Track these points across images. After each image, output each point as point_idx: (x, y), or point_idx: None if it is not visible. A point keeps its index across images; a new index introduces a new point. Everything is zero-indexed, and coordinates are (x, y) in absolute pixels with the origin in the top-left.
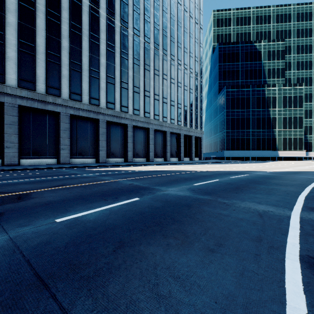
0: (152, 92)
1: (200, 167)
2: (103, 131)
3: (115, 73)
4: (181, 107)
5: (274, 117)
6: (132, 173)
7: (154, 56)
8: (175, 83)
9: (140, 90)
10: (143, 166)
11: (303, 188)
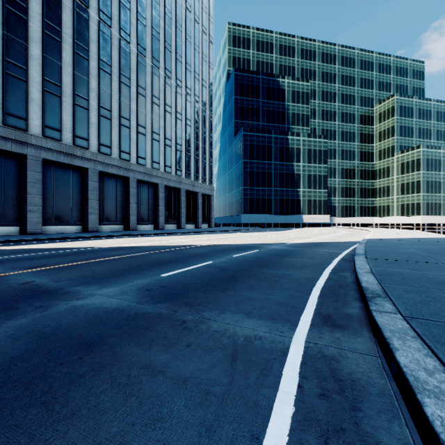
0: (134, 121)
1: (202, 238)
2: (35, 177)
3: (61, 77)
4: (181, 150)
5: (299, 173)
6: (66, 255)
7: (137, 64)
8: (172, 113)
9: (111, 114)
10: (109, 238)
11: (321, 271)
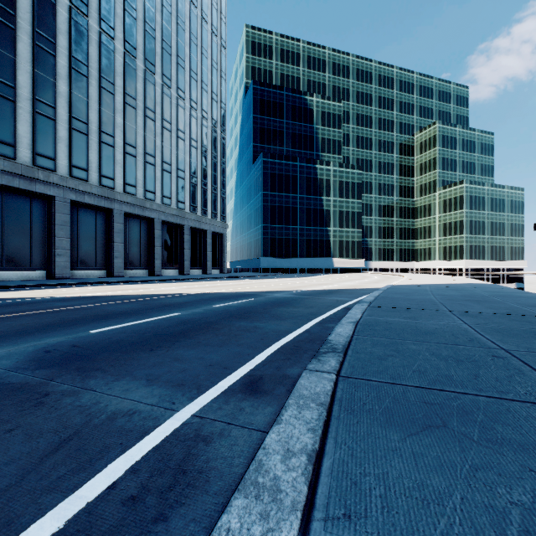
0: (120, 138)
1: (199, 285)
2: None
3: (15, 76)
4: (184, 177)
5: (329, 209)
6: None
7: (124, 67)
8: (172, 131)
9: (88, 128)
10: (76, 286)
11: (305, 323)
